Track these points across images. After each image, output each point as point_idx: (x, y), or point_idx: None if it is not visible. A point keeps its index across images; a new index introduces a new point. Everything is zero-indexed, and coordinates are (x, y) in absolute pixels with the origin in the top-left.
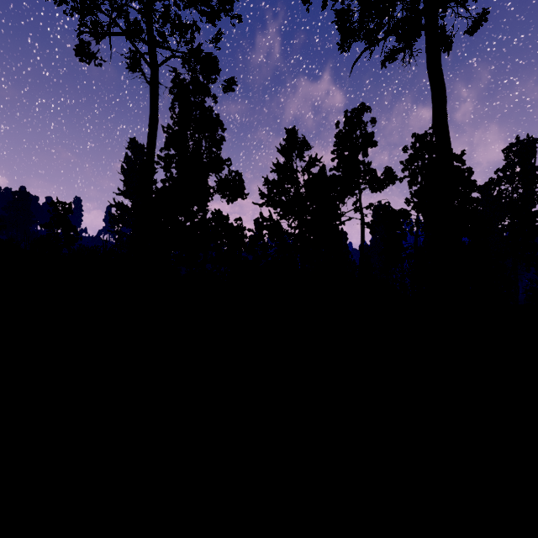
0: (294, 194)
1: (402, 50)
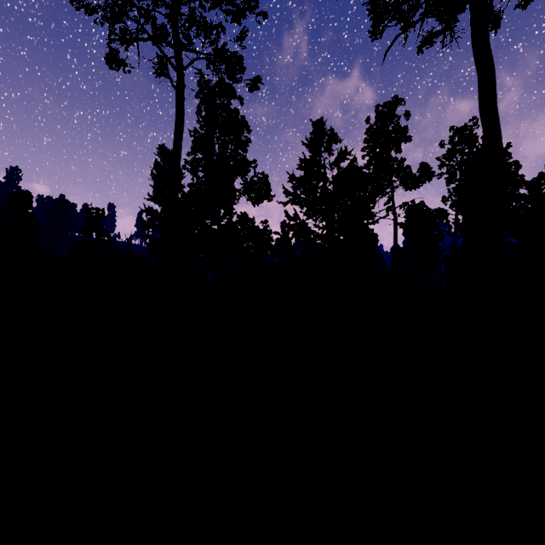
0: (322, 191)
1: (441, 33)
